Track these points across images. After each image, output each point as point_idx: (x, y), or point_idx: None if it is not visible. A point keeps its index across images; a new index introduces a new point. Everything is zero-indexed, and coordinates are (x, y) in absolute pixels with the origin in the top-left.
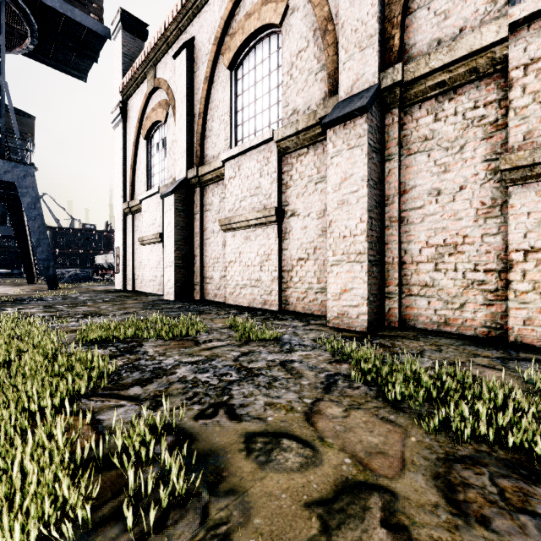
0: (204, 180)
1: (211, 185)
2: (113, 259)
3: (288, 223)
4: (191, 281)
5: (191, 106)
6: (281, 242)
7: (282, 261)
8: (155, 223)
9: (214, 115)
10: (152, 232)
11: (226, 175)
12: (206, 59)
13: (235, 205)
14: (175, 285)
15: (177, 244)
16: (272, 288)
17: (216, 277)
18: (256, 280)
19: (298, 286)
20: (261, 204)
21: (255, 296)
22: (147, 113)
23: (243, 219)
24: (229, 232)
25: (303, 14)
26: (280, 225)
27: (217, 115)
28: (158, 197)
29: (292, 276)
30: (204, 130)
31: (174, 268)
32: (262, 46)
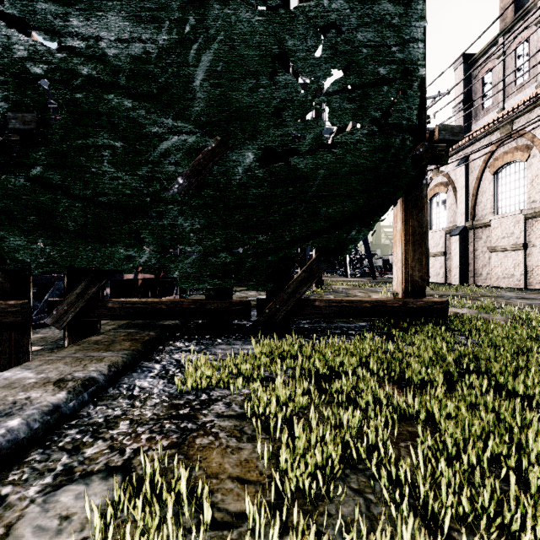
0: (476, 227)
1: (480, 229)
2: (382, 263)
3: (530, 250)
4: (467, 276)
5: (467, 190)
6: (526, 258)
7: (527, 266)
8: (439, 246)
9: (482, 195)
10: (436, 250)
11: (492, 226)
12: (477, 168)
13: (497, 240)
14: (459, 277)
15: (460, 258)
16: (520, 278)
17: (484, 274)
18: (511, 275)
19: (536, 277)
20: (514, 241)
21: (510, 282)
22: (430, 186)
23: (502, 247)
24: (493, 253)
25: (539, 160)
26: (525, 250)
27: (485, 195)
28: (441, 232)
29: (532, 273)
30: (476, 202)
31: (459, 269)
32: (514, 165)
